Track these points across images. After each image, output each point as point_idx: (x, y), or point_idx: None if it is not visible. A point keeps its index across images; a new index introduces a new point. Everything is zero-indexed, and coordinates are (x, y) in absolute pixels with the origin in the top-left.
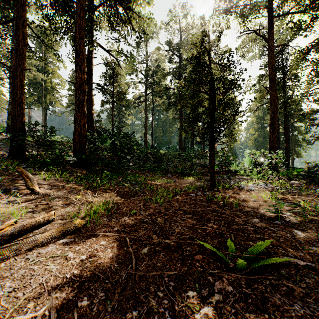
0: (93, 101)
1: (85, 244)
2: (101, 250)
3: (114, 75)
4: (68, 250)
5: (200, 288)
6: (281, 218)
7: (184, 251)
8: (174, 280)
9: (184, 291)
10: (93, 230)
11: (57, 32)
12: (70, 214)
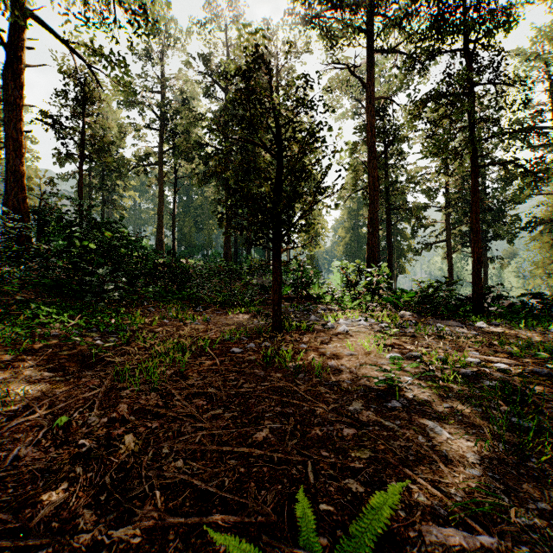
0: (25, 145)
1: None
2: None
3: (86, 98)
4: None
5: None
6: (399, 392)
7: None
8: None
9: None
10: None
11: None
12: None
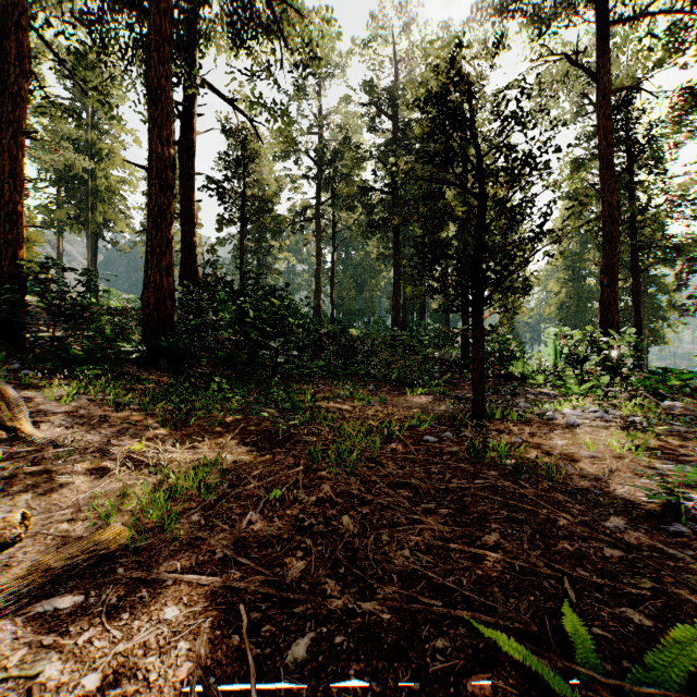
0: (196, 215)
1: (114, 621)
2: (158, 648)
3: (247, 157)
4: (51, 646)
5: None
6: (684, 514)
7: (426, 657)
8: None
9: None
10: (152, 560)
11: (110, 51)
12: (103, 500)
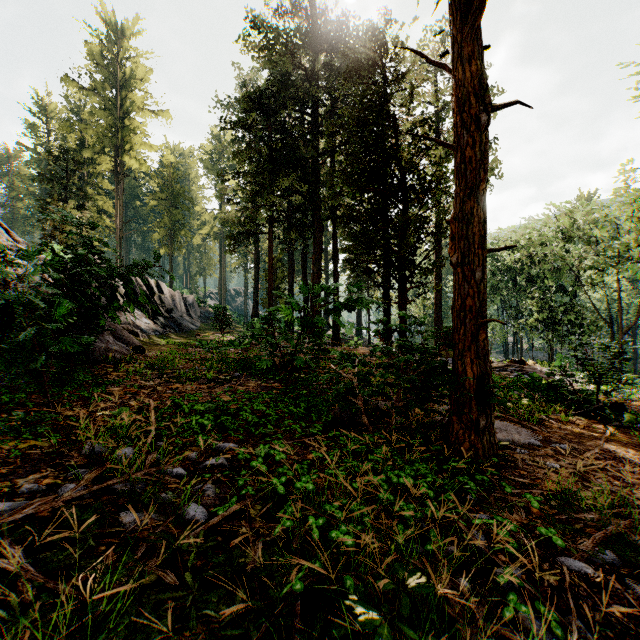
0: None
1: None
2: None
3: None
4: None
5: None
6: None
7: None
8: None
9: None
10: None
11: None
12: None
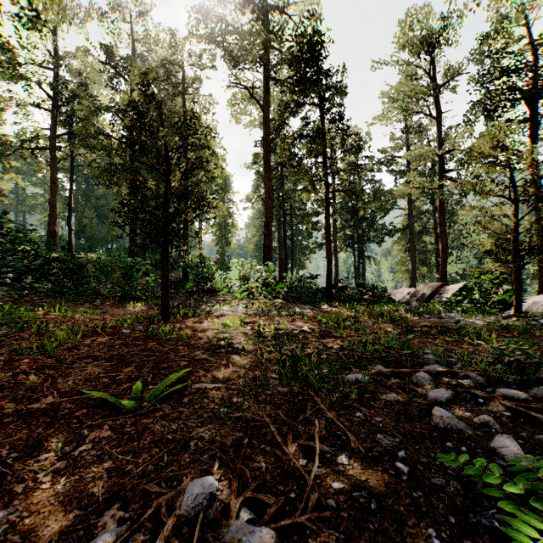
0: None
1: None
2: None
3: None
4: None
5: (63, 447)
6: (230, 345)
7: (59, 412)
8: (21, 450)
9: (35, 457)
10: None
11: None
12: None
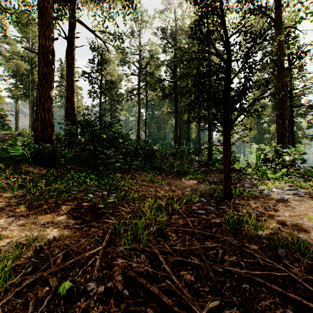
0: (75, 88)
1: None
2: None
3: (103, 62)
4: None
5: None
6: None
7: None
8: None
9: None
10: None
11: None
12: None
